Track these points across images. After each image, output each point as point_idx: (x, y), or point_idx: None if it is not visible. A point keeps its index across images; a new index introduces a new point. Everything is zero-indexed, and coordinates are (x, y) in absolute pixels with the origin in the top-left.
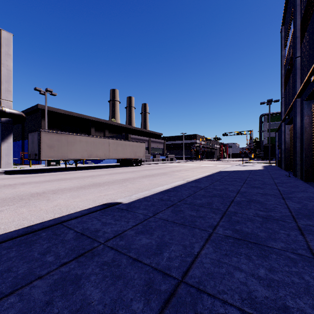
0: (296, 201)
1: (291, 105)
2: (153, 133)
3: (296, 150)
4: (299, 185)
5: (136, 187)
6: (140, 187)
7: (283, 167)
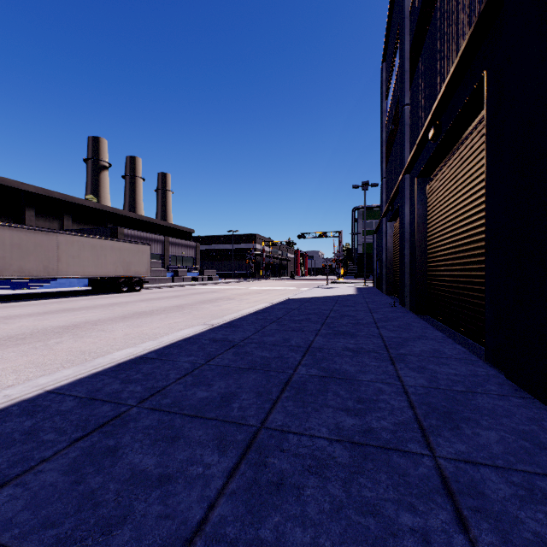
0: (416, 366)
1: (396, 187)
2: (175, 228)
3: (404, 261)
4: (411, 323)
5: (78, 348)
6: (89, 348)
7: (384, 290)
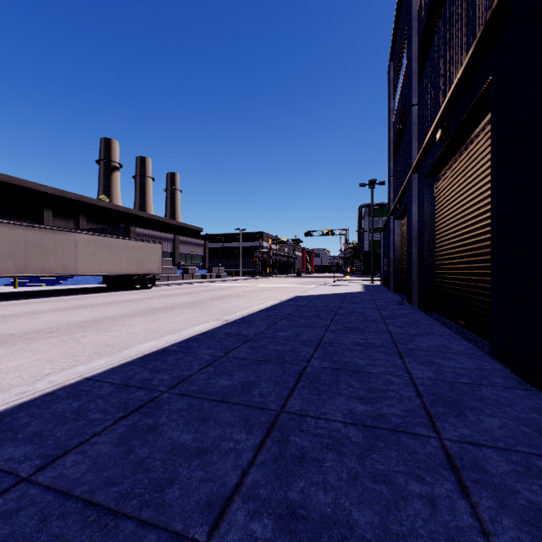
0: (423, 360)
1: (404, 186)
2: (185, 226)
3: (411, 259)
4: (419, 320)
5: (103, 341)
6: (113, 342)
7: (391, 287)
